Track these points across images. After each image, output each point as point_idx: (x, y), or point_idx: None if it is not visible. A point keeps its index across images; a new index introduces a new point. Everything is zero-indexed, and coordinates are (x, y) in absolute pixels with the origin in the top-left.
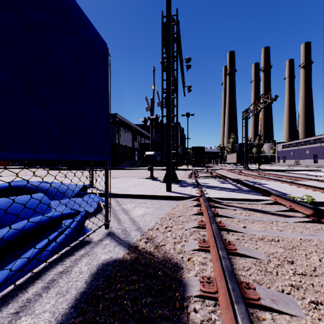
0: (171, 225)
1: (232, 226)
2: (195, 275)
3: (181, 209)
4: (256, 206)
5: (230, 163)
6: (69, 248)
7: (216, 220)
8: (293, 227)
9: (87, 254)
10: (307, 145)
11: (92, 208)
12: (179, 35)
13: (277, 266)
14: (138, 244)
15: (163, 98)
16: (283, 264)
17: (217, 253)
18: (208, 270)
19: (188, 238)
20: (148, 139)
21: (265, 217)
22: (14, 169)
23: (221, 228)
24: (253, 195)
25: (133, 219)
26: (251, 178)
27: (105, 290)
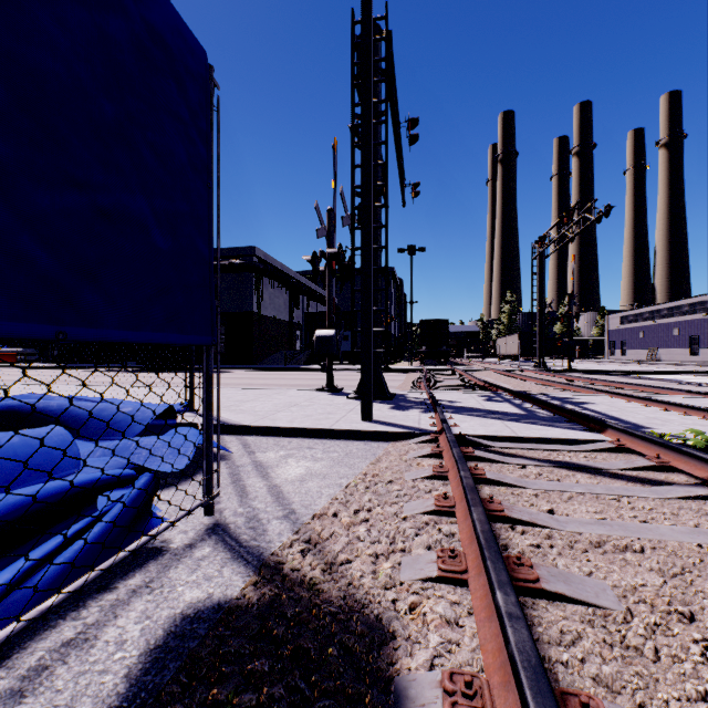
0: (369, 506)
1: (522, 510)
2: (430, 664)
3: (395, 463)
4: (573, 457)
5: (504, 357)
6: (94, 574)
7: (480, 494)
8: (674, 512)
9: (147, 588)
10: (674, 317)
11: (181, 462)
12: (392, 66)
13: (654, 629)
14: (283, 559)
15: (356, 208)
16: (670, 624)
17: (492, 599)
18: (465, 646)
19: (411, 544)
20: (325, 305)
21: (600, 486)
22: (28, 369)
23: (495, 514)
24: (564, 430)
25: (278, 490)
26: (555, 390)
27: (173, 707)
